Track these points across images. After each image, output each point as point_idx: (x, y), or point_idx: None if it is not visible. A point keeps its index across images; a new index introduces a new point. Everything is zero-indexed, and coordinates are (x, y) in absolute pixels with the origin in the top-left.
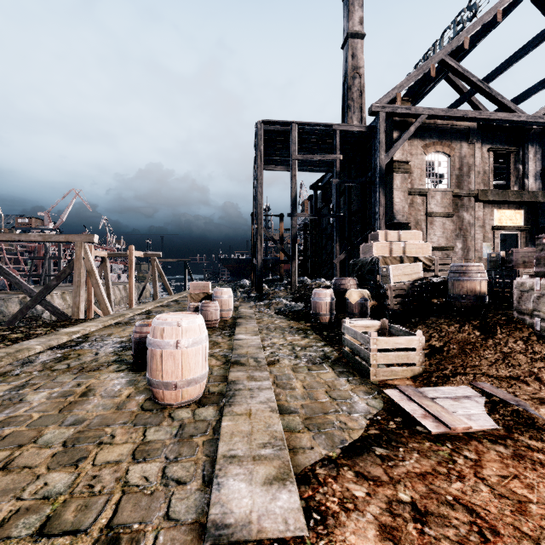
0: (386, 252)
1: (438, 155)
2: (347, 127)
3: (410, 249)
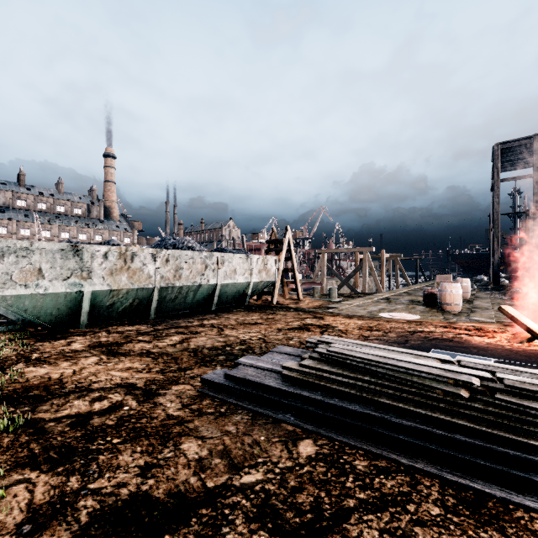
0: None
1: None
2: None
3: None
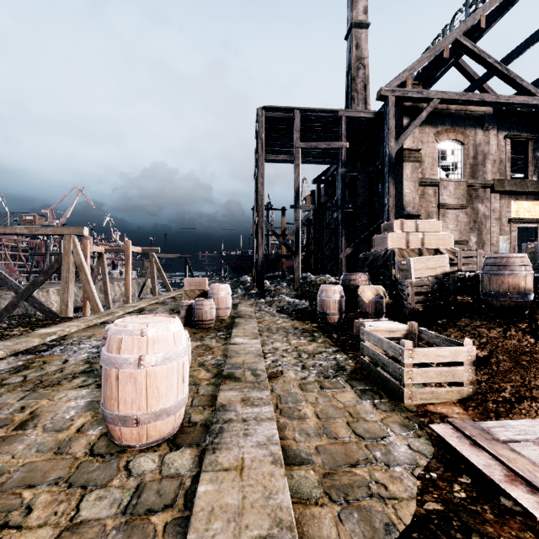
0: (402, 244)
1: (451, 143)
2: (354, 113)
3: (430, 241)
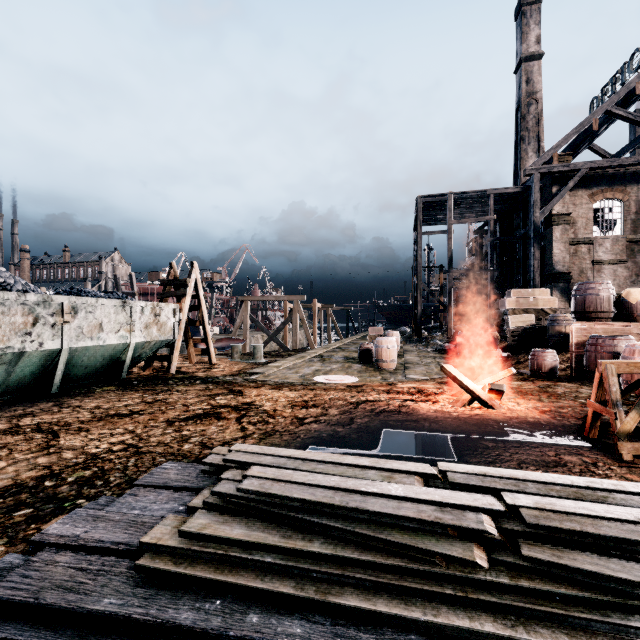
0: (516, 305)
1: (609, 201)
2: (502, 190)
3: (538, 303)
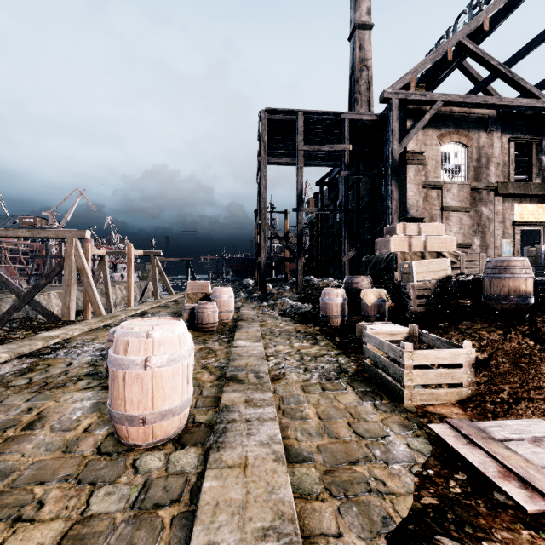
0: (404, 247)
1: (455, 145)
2: (357, 115)
3: (432, 244)
